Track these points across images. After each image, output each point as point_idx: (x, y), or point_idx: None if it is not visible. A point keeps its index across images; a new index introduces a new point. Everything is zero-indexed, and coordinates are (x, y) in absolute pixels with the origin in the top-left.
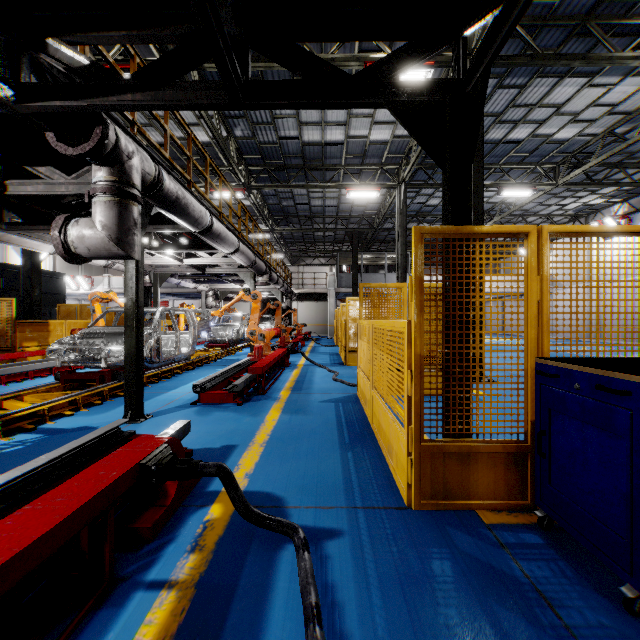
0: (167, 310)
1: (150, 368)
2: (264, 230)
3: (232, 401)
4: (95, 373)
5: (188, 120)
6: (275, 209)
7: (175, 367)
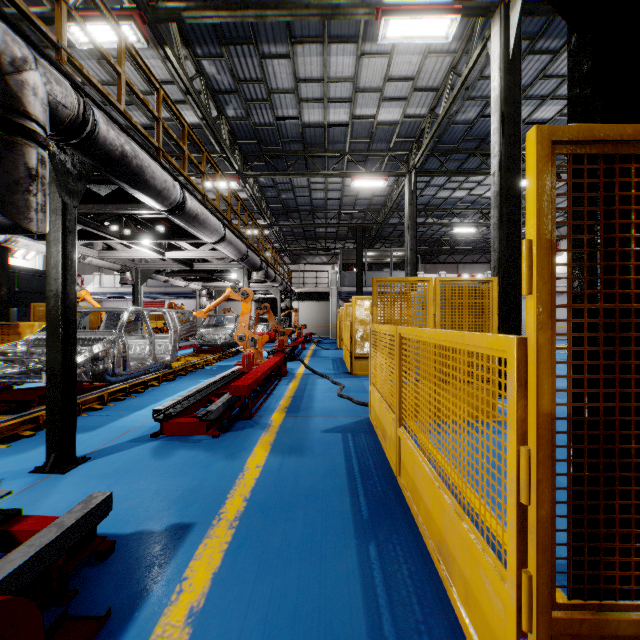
0: (139, 311)
1: (114, 382)
2: (262, 225)
3: (205, 432)
4: (37, 391)
5: (173, 96)
6: (274, 202)
7: (151, 378)
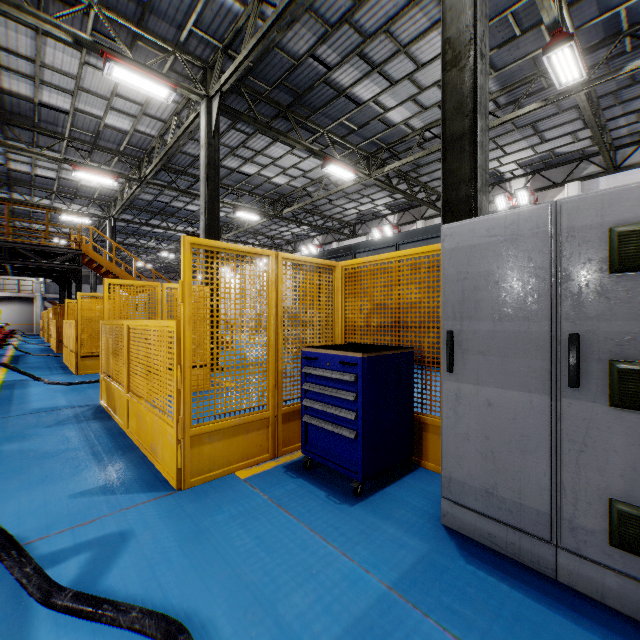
0: None
1: None
2: None
3: None
4: None
5: None
6: None
7: None
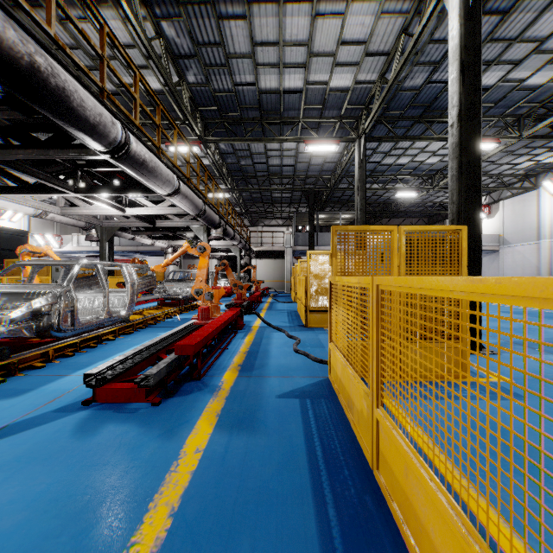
0: (92, 264)
1: (61, 337)
2: (224, 190)
3: (144, 400)
4: None
5: (136, 61)
6: (234, 169)
7: (107, 332)
